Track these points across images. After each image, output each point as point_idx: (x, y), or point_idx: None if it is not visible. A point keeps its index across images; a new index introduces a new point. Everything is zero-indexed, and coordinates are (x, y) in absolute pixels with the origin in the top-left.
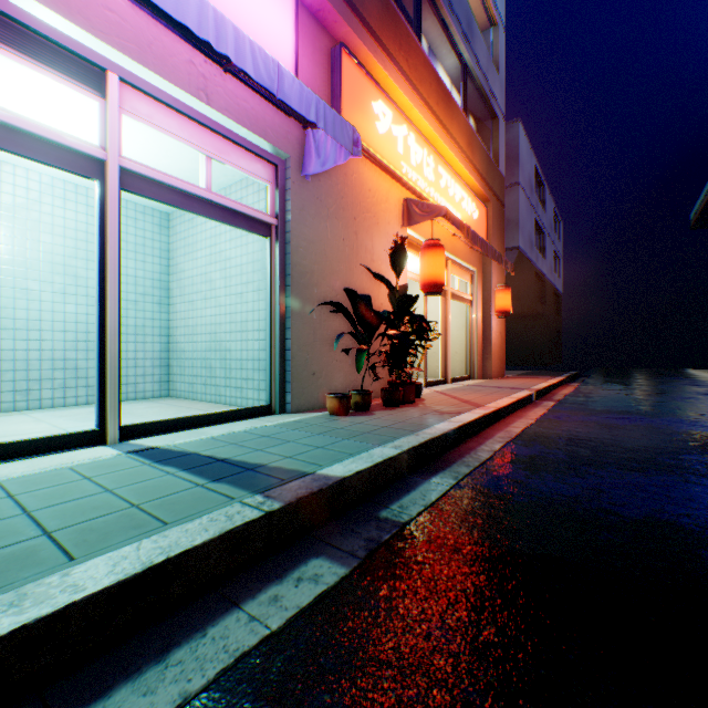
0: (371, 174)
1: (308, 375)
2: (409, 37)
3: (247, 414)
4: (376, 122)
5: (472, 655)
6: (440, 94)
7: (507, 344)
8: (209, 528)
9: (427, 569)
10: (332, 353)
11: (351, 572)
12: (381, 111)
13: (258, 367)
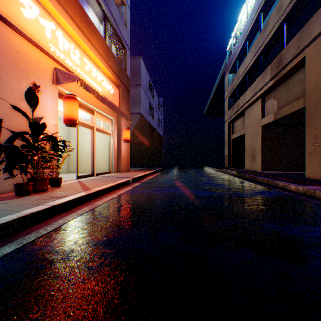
0: (19, 41)
1: None
2: None
3: None
4: (21, 7)
5: None
6: (84, 18)
7: (140, 156)
8: None
9: None
10: None
11: None
12: (27, 2)
13: None
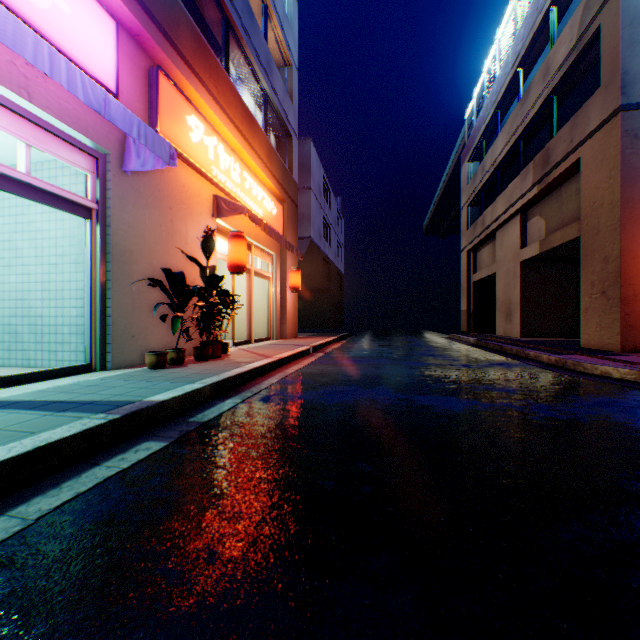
0: (186, 173)
1: (128, 338)
2: (219, 68)
3: (68, 372)
4: (191, 132)
5: (232, 456)
6: (245, 116)
7: (305, 312)
8: (72, 429)
9: (216, 436)
10: (151, 319)
11: (170, 444)
12: (194, 124)
13: (76, 332)
